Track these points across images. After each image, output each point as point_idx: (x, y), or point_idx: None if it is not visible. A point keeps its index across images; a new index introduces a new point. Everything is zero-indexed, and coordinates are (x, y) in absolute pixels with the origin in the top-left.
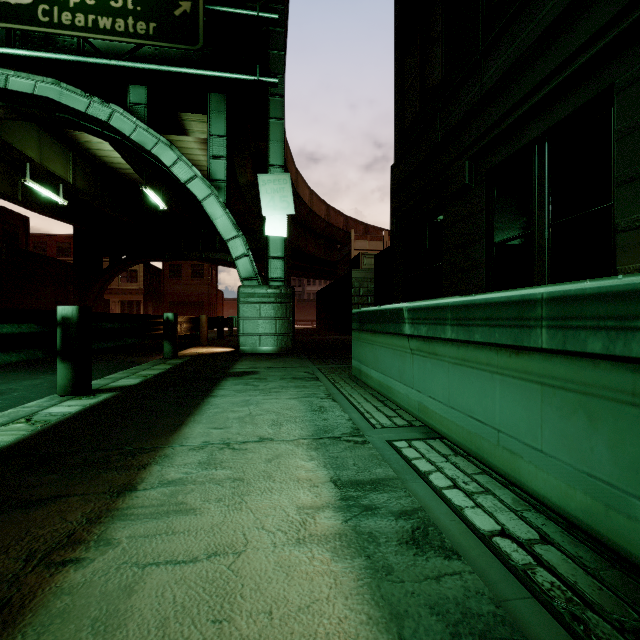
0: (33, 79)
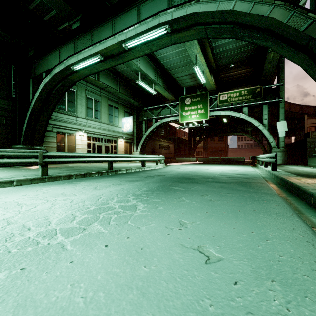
0: (225, 111)
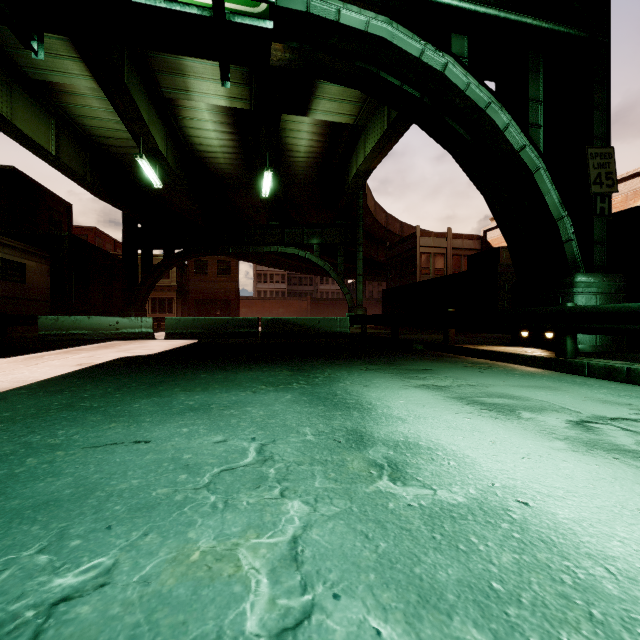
0: (364, 15)
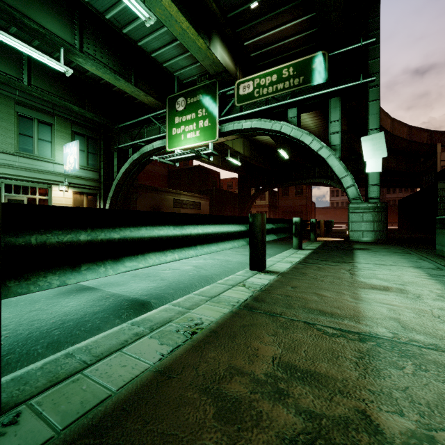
0: (251, 121)
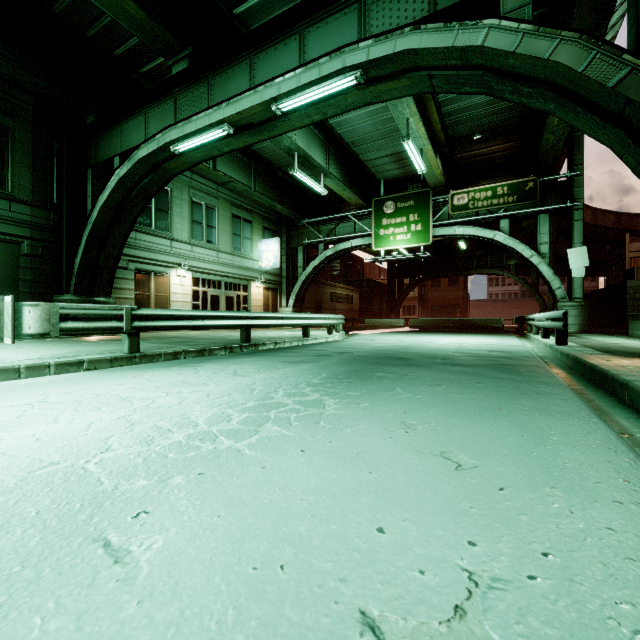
0: (464, 228)
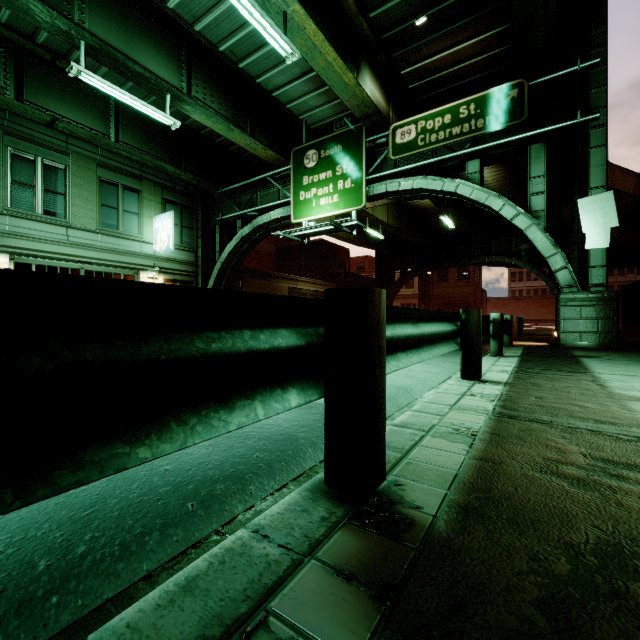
0: (412, 180)
